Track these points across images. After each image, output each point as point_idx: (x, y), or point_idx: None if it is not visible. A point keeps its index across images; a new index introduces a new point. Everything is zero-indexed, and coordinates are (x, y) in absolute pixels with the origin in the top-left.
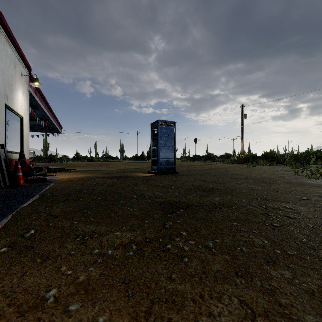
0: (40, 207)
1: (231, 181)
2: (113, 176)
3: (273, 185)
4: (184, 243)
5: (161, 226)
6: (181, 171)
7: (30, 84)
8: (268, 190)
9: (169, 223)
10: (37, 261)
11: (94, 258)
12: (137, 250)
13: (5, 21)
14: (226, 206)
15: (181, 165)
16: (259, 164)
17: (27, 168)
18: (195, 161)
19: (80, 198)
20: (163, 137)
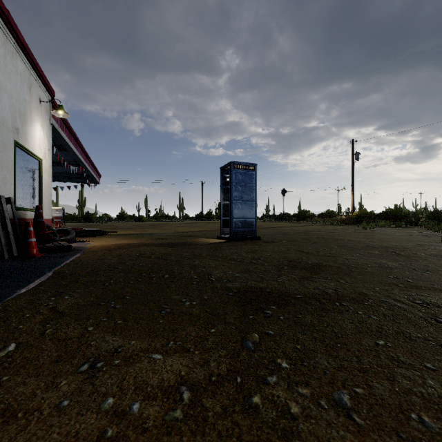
0: (44, 295)
1: (345, 253)
2: (166, 243)
3: (415, 260)
4: (288, 392)
5: (239, 343)
6: (265, 236)
7: (53, 115)
8: (410, 269)
9: (253, 335)
10: None
11: (102, 426)
12: (191, 407)
13: (14, 23)
14: (351, 300)
15: (264, 227)
16: (379, 226)
17: (46, 231)
18: (283, 221)
19: (110, 280)
20: (239, 187)
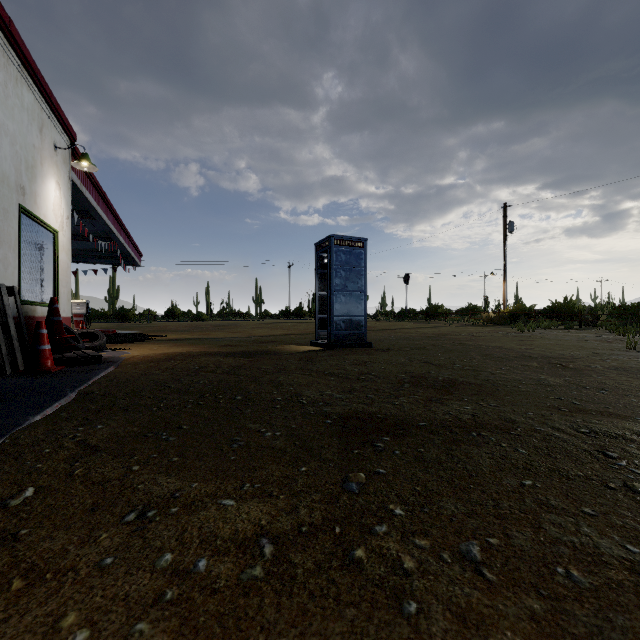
0: (68, 424)
1: (490, 365)
2: (238, 352)
3: (587, 374)
4: (401, 544)
5: (339, 484)
6: (379, 341)
7: (74, 167)
8: (579, 387)
9: (358, 474)
10: (12, 588)
11: (159, 587)
12: (275, 563)
13: (19, 36)
14: (493, 429)
15: (378, 329)
16: (542, 328)
17: (65, 335)
18: (406, 320)
19: (160, 403)
20: (341, 271)
